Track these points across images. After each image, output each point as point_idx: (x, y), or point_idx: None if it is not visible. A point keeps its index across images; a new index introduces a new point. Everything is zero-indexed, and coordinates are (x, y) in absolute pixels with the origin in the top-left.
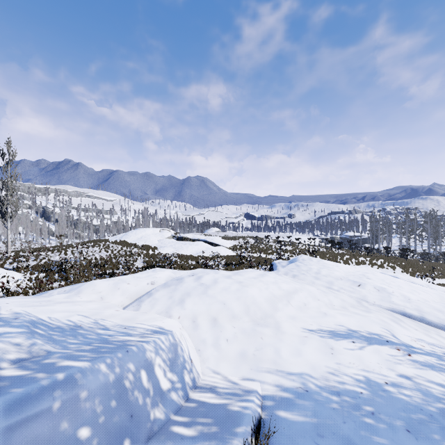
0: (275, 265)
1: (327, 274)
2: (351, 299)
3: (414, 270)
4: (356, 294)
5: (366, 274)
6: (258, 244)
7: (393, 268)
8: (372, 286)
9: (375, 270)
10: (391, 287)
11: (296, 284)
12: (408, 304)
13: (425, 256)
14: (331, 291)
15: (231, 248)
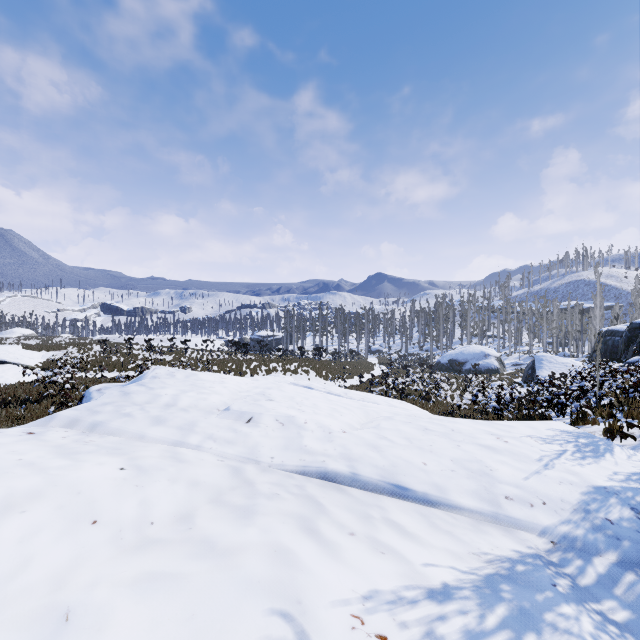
0: (89, 396)
1: (191, 405)
2: (220, 469)
3: (328, 373)
4: (238, 446)
5: (268, 392)
6: (109, 354)
7: (307, 372)
8: (272, 416)
9: (284, 381)
10: (303, 411)
11: (33, 474)
12: (330, 445)
13: (337, 356)
14: (174, 457)
15: (40, 367)
